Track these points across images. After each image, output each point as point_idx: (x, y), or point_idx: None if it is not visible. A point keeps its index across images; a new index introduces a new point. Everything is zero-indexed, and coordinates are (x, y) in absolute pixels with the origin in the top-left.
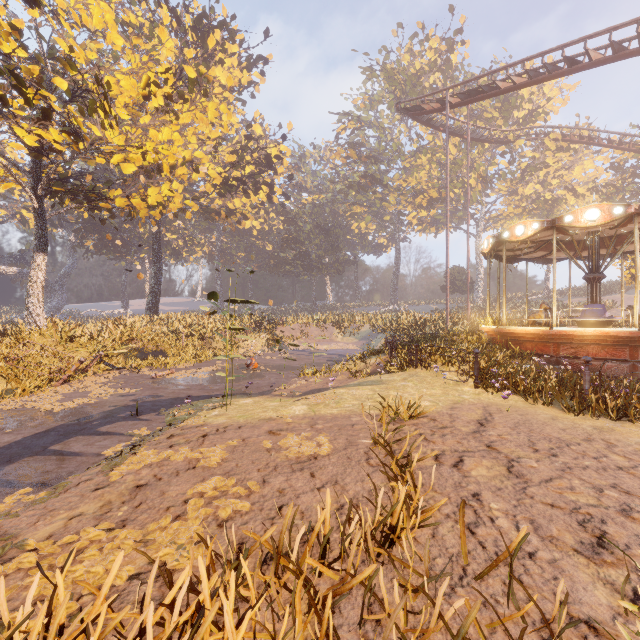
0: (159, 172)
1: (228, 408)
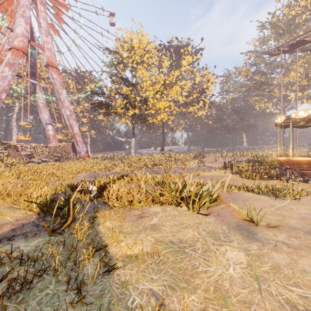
0: (160, 111)
1: None
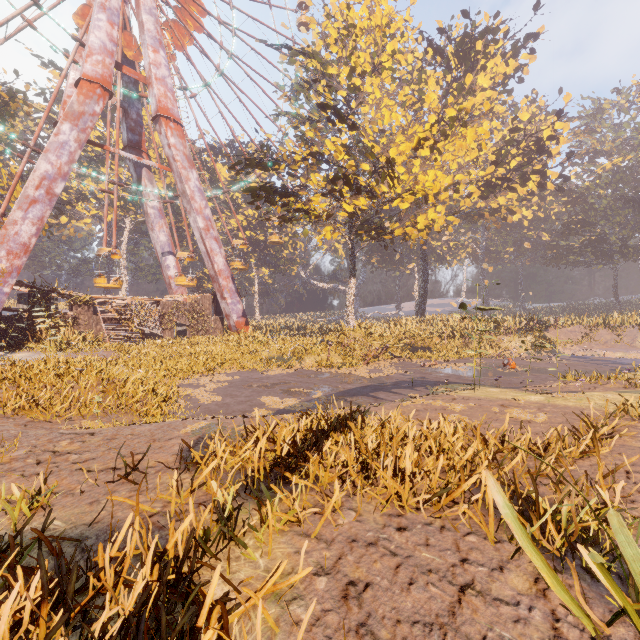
0: (426, 202)
1: (476, 391)
